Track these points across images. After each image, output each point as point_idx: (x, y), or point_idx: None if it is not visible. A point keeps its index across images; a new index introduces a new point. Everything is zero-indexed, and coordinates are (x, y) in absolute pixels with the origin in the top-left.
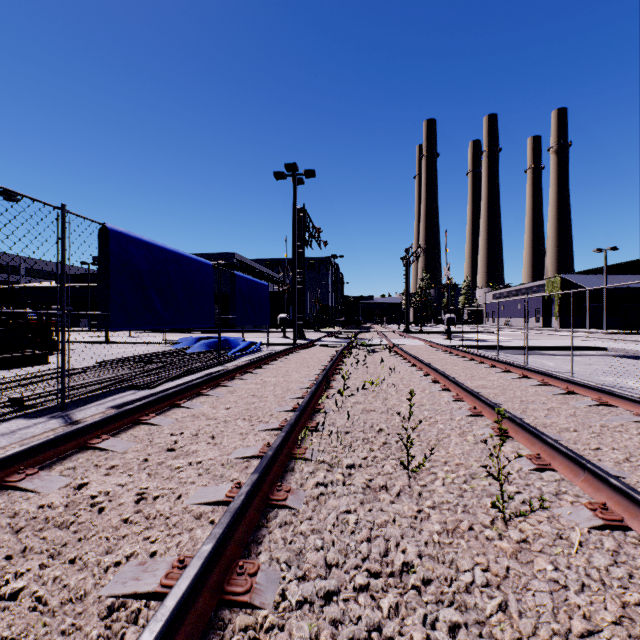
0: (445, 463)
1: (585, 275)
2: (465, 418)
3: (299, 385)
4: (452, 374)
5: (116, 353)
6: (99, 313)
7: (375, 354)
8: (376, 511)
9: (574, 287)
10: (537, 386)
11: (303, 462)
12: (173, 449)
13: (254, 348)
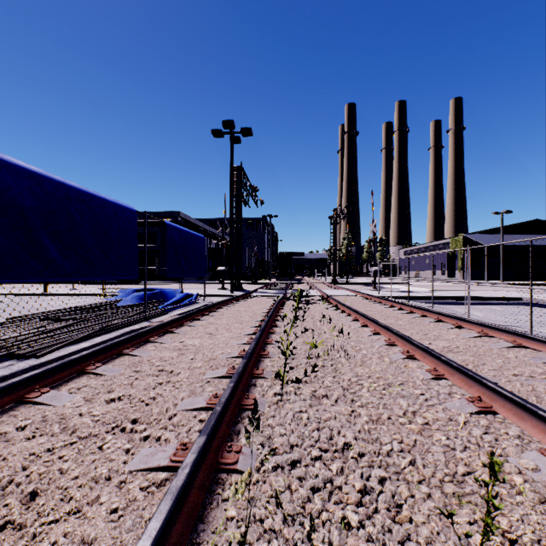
0: None
1: (483, 234)
2: (473, 419)
3: (226, 351)
4: (402, 331)
5: (43, 306)
6: None
7: (311, 306)
8: None
9: (474, 245)
10: (510, 348)
11: None
12: None
13: (189, 300)
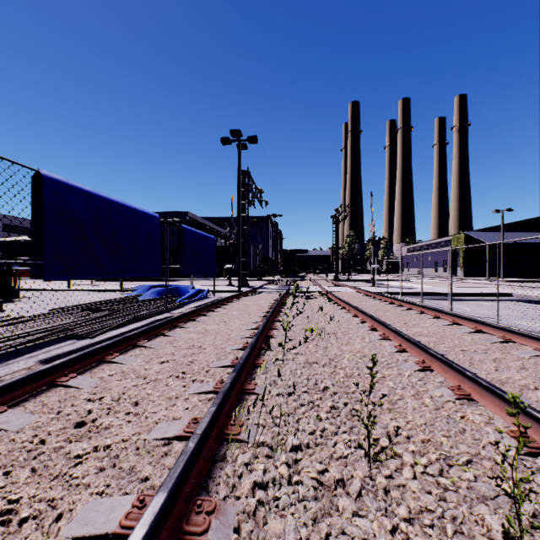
0: (408, 438)
1: (485, 232)
2: (415, 373)
3: (240, 334)
4: (386, 321)
5: (73, 300)
6: (31, 262)
7: (311, 300)
8: (337, 539)
9: (475, 242)
10: (471, 333)
11: (237, 446)
12: (81, 425)
13: (201, 295)
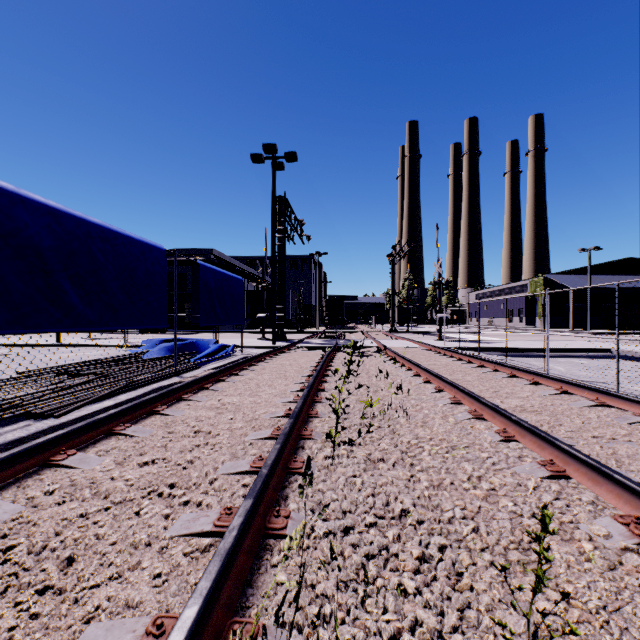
0: None
1: (568, 275)
2: (543, 484)
3: (270, 411)
4: (470, 388)
5: (57, 359)
6: None
7: (365, 359)
8: None
9: (557, 287)
10: (592, 408)
11: None
12: None
13: (225, 352)
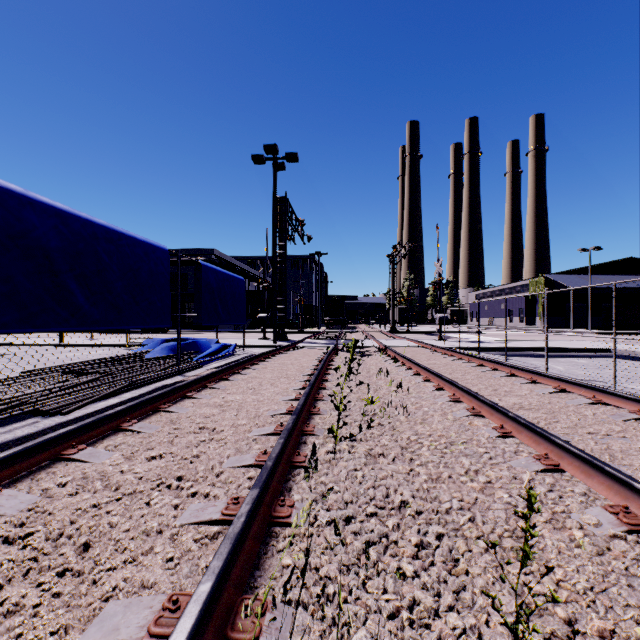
0: (569, 625)
1: (568, 275)
2: (538, 477)
3: (272, 408)
4: (469, 386)
5: (60, 358)
6: None
7: (366, 358)
8: None
9: (557, 287)
10: (589, 405)
11: None
12: None
13: (227, 352)
